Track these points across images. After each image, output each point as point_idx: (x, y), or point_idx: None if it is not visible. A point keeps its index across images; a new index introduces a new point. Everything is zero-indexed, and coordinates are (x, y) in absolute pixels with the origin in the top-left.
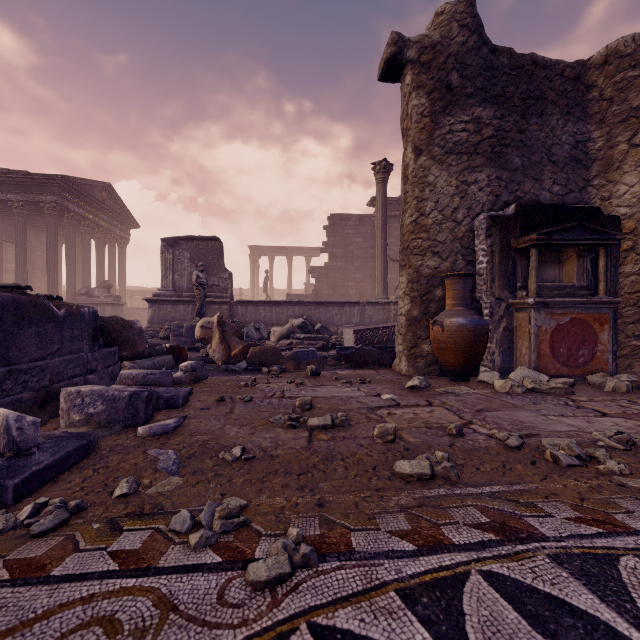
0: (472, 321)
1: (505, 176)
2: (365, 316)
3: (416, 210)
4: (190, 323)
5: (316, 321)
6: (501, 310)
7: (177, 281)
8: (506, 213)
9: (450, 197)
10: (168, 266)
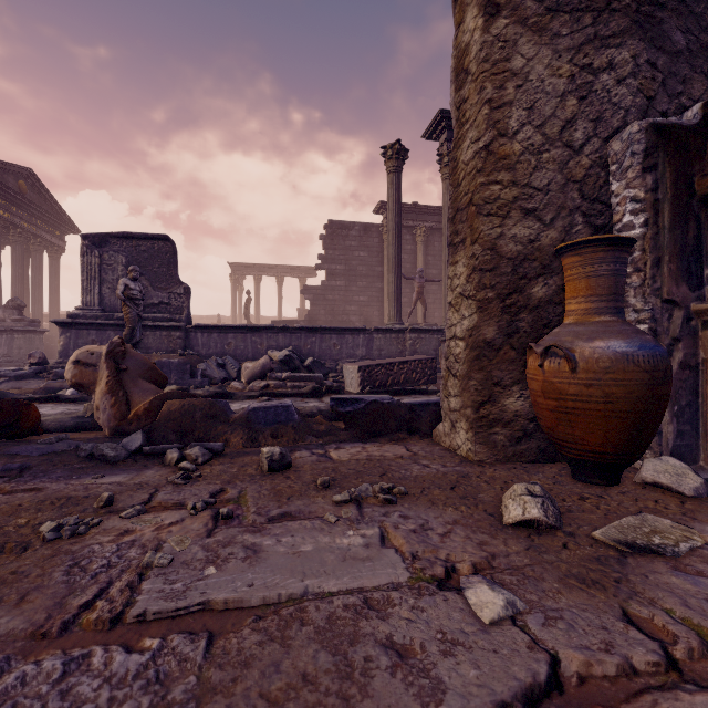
0: (646, 347)
1: (661, 62)
2: (373, 347)
3: (488, 126)
4: None
5: (307, 354)
6: (674, 325)
7: (106, 296)
8: (684, 121)
9: (557, 98)
10: (92, 274)
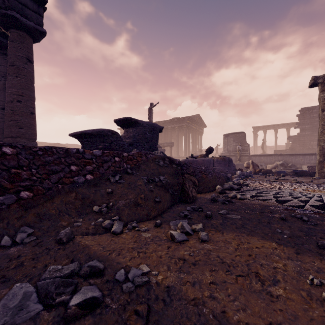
0: None
1: None
2: None
3: (321, 128)
4: (236, 163)
5: (289, 162)
6: None
7: (228, 148)
8: None
9: None
10: (225, 144)
